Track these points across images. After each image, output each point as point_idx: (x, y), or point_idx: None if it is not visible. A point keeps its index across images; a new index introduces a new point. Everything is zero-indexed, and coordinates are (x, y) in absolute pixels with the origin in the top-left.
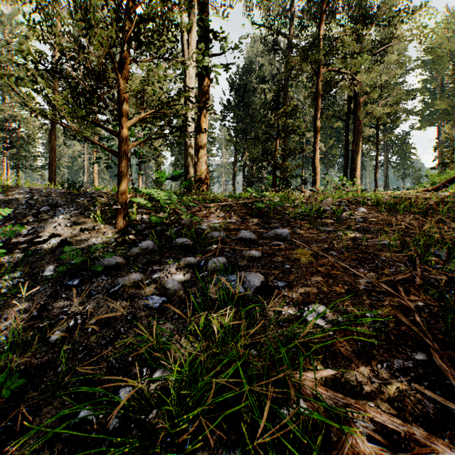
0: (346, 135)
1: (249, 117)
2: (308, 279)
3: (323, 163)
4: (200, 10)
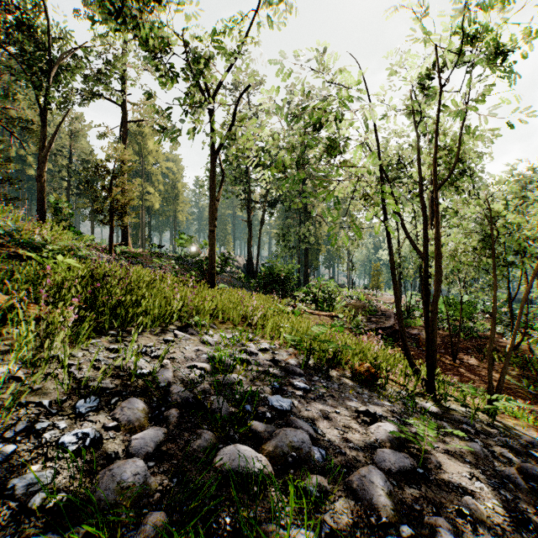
0: None
1: None
2: None
3: None
4: None
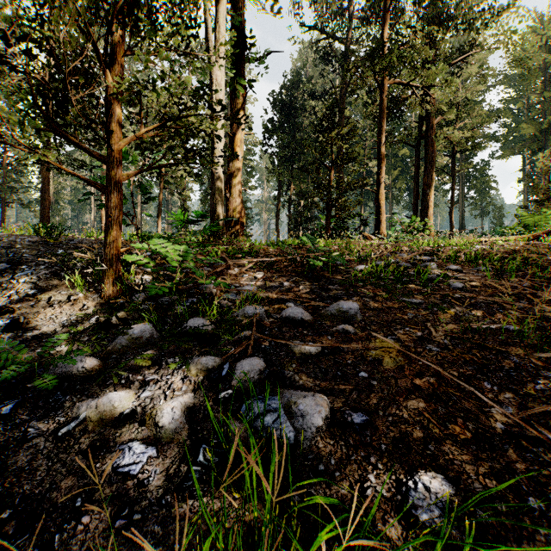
0: (416, 165)
1: (296, 142)
2: (402, 406)
3: (386, 199)
4: (234, 1)
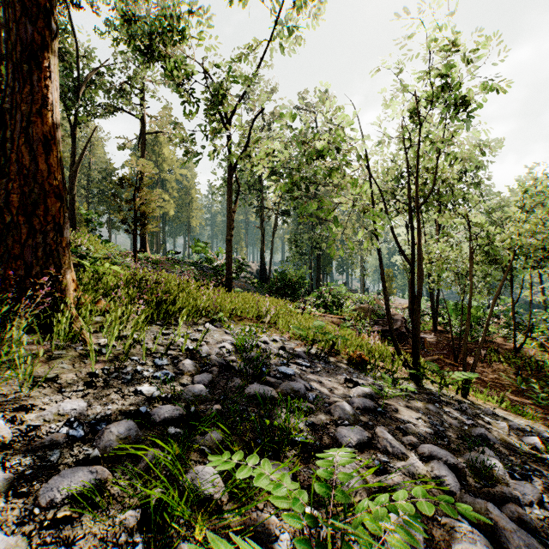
0: None
1: None
2: None
3: None
4: None
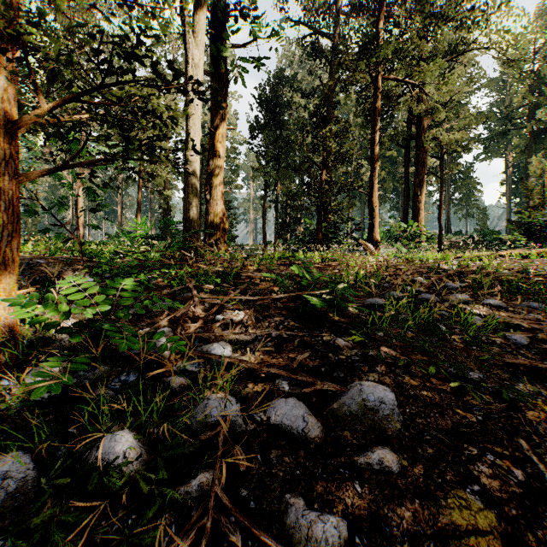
0: (407, 166)
1: (283, 140)
2: None
3: None
4: None
